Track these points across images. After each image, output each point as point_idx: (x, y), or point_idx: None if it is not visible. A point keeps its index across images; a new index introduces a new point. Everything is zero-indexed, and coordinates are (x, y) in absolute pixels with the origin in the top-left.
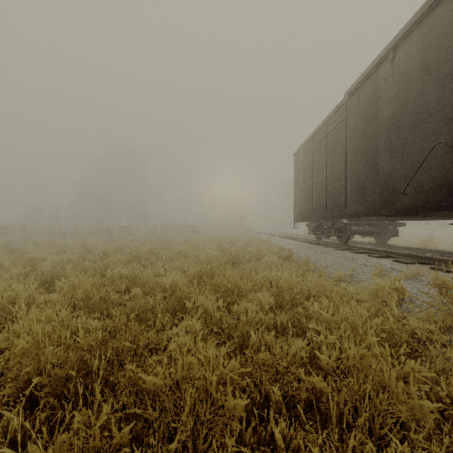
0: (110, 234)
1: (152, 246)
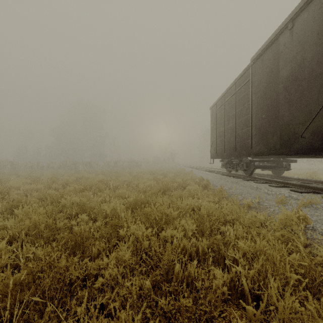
0: (75, 167)
1: (104, 177)
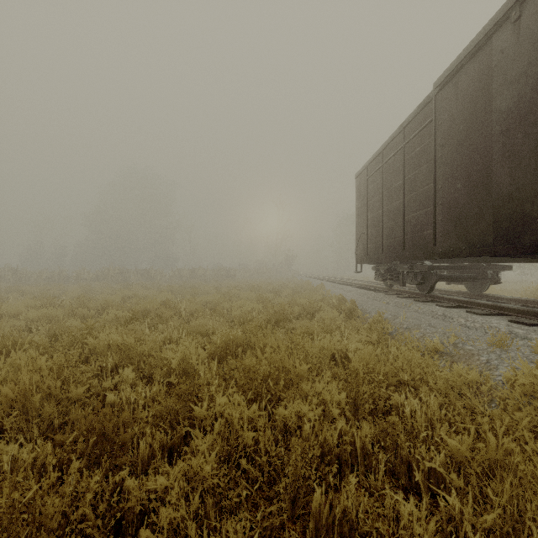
0: (124, 279)
1: (171, 296)
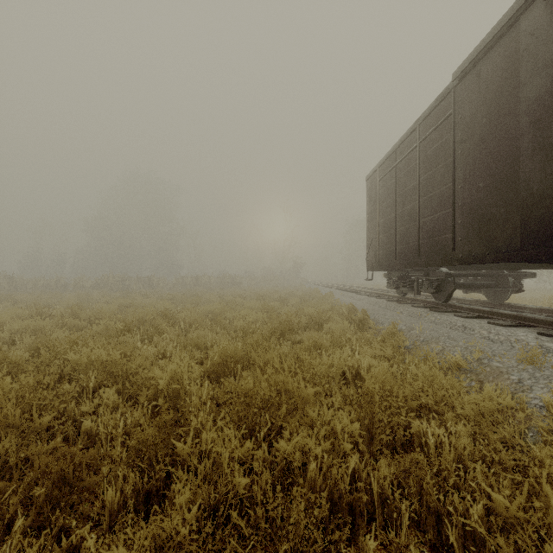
0: (125, 287)
1: (170, 305)
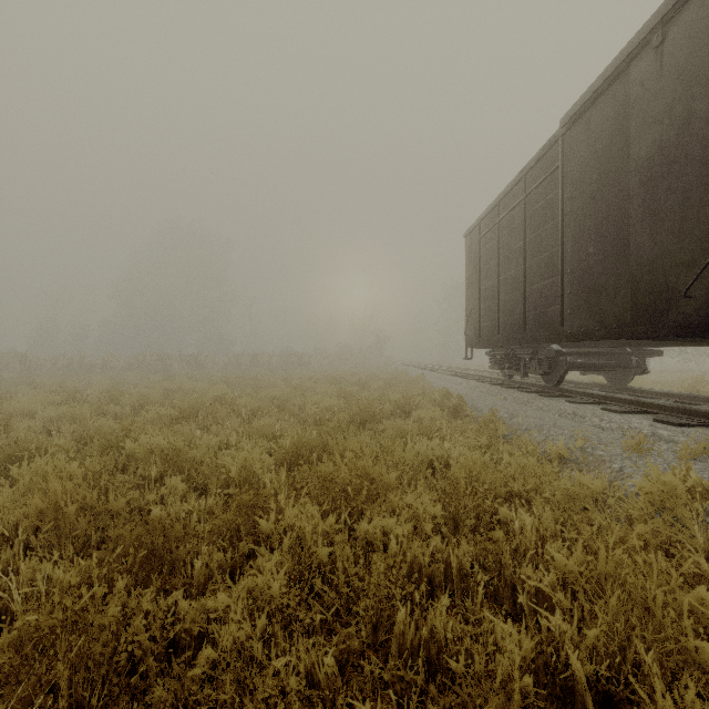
0: (165, 368)
1: (226, 390)
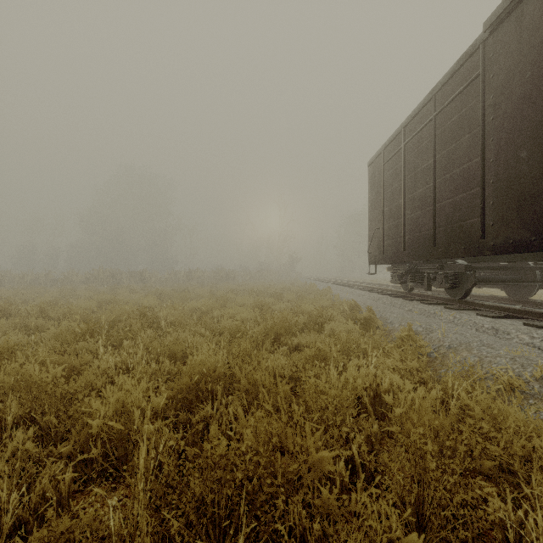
0: (116, 282)
1: (154, 301)
